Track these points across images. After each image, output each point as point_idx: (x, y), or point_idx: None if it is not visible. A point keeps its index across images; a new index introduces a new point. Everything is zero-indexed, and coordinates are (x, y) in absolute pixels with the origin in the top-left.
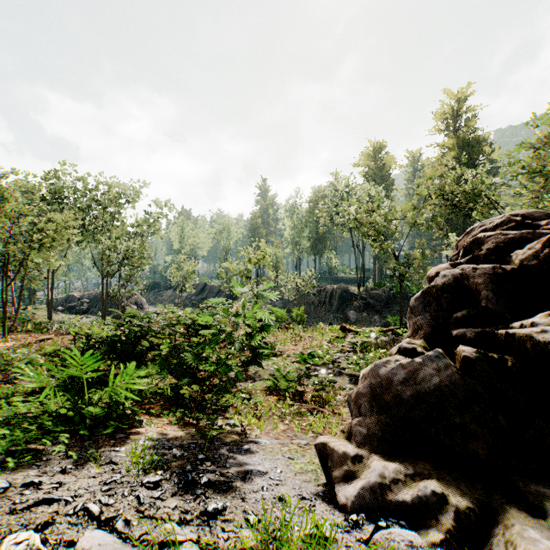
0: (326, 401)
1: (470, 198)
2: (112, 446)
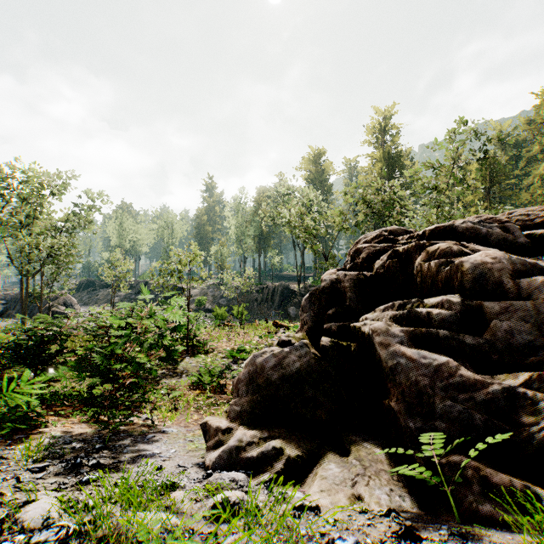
0: None
1: (386, 207)
2: (8, 446)
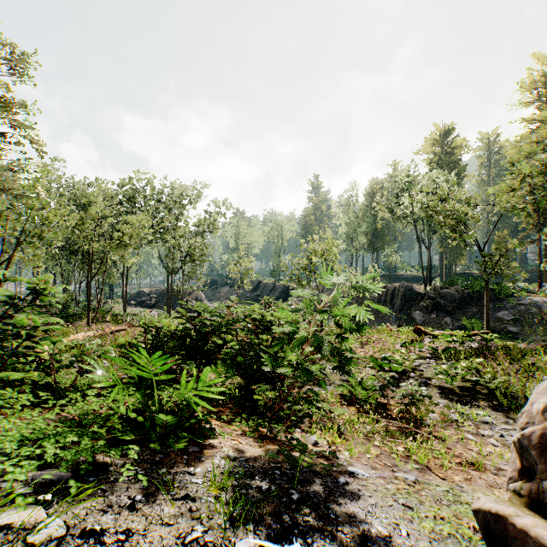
0: (419, 419)
1: None
2: (185, 465)
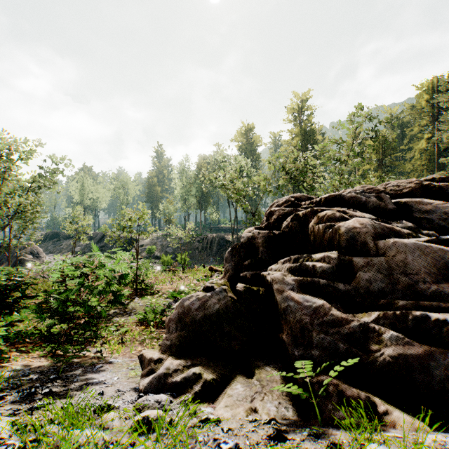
0: None
1: (301, 174)
2: None
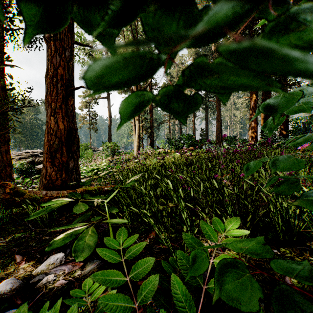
0: None
1: None
2: None
